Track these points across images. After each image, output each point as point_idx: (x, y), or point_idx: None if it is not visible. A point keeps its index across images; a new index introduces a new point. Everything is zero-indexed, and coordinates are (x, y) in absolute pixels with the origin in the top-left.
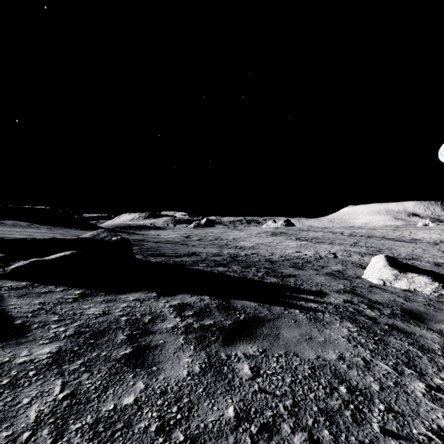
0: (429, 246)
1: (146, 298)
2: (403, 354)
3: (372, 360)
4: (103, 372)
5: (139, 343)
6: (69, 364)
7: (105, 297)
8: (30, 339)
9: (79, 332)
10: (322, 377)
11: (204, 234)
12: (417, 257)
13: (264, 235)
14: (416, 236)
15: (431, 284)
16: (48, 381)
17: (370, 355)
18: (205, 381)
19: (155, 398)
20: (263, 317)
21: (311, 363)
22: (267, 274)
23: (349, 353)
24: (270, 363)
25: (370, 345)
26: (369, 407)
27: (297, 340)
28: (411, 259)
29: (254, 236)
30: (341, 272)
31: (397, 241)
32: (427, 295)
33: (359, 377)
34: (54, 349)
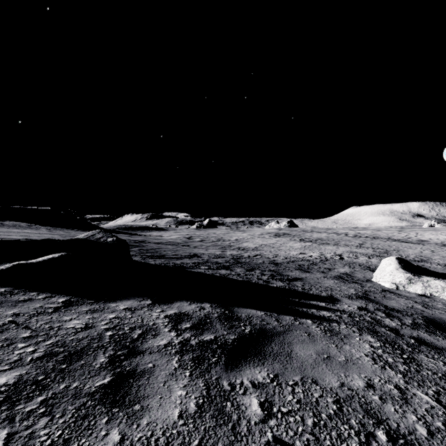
0: (437, 248)
1: (139, 307)
2: (442, 379)
3: (407, 388)
4: (67, 415)
5: (123, 368)
6: (26, 403)
7: (92, 306)
8: None
9: (50, 353)
10: (351, 415)
11: (206, 235)
12: (427, 259)
13: (267, 236)
14: (423, 237)
15: None
16: None
17: (403, 381)
18: (202, 426)
19: None
20: (272, 329)
21: (334, 395)
22: (272, 277)
23: (378, 378)
24: (284, 395)
25: (399, 365)
26: None
27: (313, 360)
28: (420, 261)
29: (257, 237)
30: (350, 275)
31: (404, 242)
32: (445, 300)
33: (398, 414)
34: (12, 379)
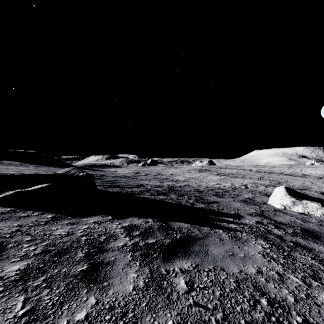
0: (315, 180)
1: (103, 221)
2: (308, 268)
3: (284, 273)
4: (61, 288)
5: (94, 260)
6: (33, 280)
7: (71, 220)
8: (4, 257)
9: (46, 251)
10: (245, 290)
11: (149, 170)
12: (308, 188)
13: (193, 171)
14: (305, 172)
15: (321, 208)
16: (13, 297)
17: (282, 269)
18: (148, 295)
19: (104, 313)
20: (195, 236)
21: (235, 277)
22: (196, 201)
23: (265, 267)
24: (202, 277)
25: (281, 259)
26: (288, 319)
27: (222, 256)
28: (303, 189)
29: (186, 172)
30: (252, 199)
31: (292, 176)
32: (318, 217)
33: (276, 289)
34: (23, 266)
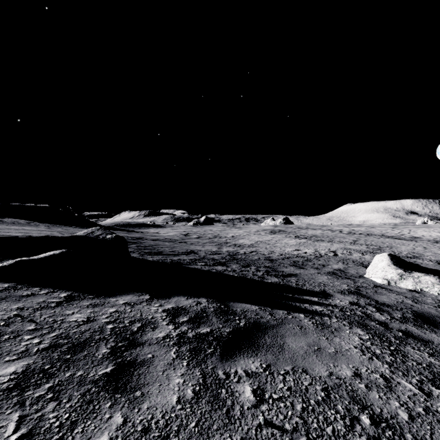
0: (429, 244)
1: (138, 301)
2: (426, 369)
3: (392, 377)
4: (73, 401)
5: (124, 359)
6: (34, 389)
7: (93, 300)
8: None
9: (55, 345)
10: (338, 401)
11: (203, 232)
12: (419, 255)
13: (263, 233)
14: (416, 234)
15: (438, 284)
16: (2, 415)
17: (389, 370)
18: (199, 410)
19: (134, 439)
20: (266, 323)
21: (323, 383)
22: (267, 273)
23: (365, 368)
24: (275, 383)
25: (386, 356)
26: None
27: (304, 351)
28: (412, 258)
29: (253, 234)
30: (343, 271)
31: (397, 239)
32: (434, 295)
33: (382, 400)
34: (20, 368)
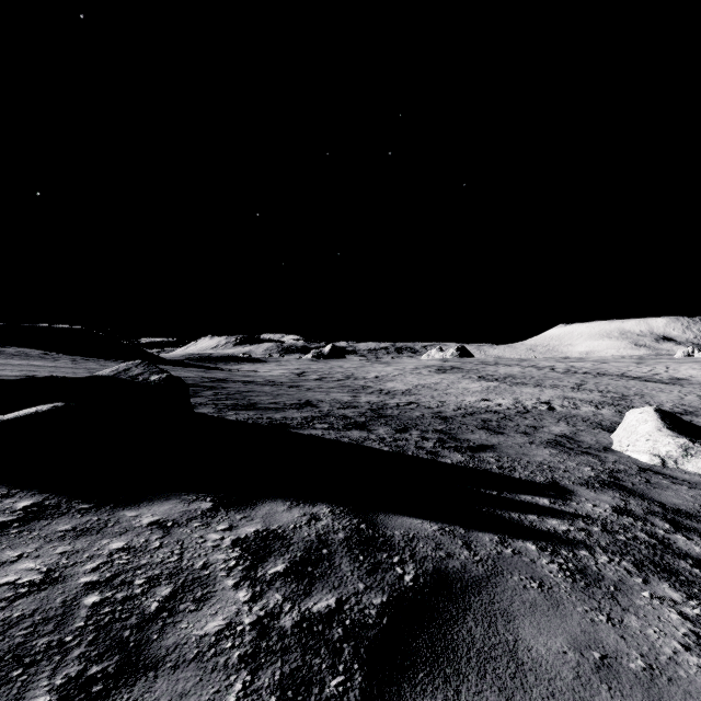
0: None
1: (183, 518)
2: None
3: None
4: None
5: None
6: None
7: (84, 517)
8: None
9: None
10: None
11: (328, 369)
12: (694, 410)
13: (426, 371)
14: (678, 373)
15: None
16: None
17: None
18: None
19: None
20: (461, 572)
21: None
22: (442, 444)
23: None
24: None
25: None
26: None
27: (574, 672)
28: (684, 414)
29: (410, 374)
30: (572, 439)
31: (649, 381)
32: None
33: None
34: None
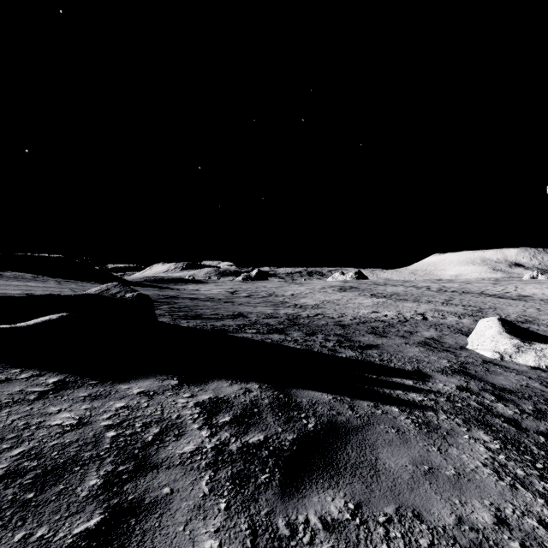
0: (543, 305)
1: (160, 390)
2: None
3: None
4: None
5: (122, 498)
6: None
7: (94, 388)
8: None
9: (14, 472)
10: None
11: (254, 288)
12: (533, 320)
13: (330, 290)
14: (524, 291)
15: None
16: None
17: (547, 510)
18: None
19: None
20: (345, 423)
21: (452, 541)
22: (339, 344)
23: (510, 506)
24: (374, 544)
25: (535, 482)
26: None
27: (410, 475)
28: (524, 322)
29: (318, 292)
30: (438, 341)
31: (501, 298)
32: None
33: None
34: None
